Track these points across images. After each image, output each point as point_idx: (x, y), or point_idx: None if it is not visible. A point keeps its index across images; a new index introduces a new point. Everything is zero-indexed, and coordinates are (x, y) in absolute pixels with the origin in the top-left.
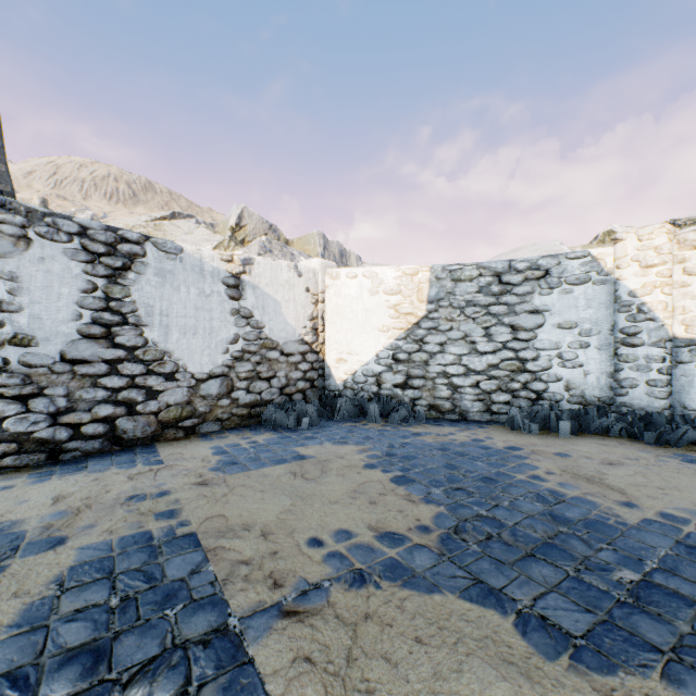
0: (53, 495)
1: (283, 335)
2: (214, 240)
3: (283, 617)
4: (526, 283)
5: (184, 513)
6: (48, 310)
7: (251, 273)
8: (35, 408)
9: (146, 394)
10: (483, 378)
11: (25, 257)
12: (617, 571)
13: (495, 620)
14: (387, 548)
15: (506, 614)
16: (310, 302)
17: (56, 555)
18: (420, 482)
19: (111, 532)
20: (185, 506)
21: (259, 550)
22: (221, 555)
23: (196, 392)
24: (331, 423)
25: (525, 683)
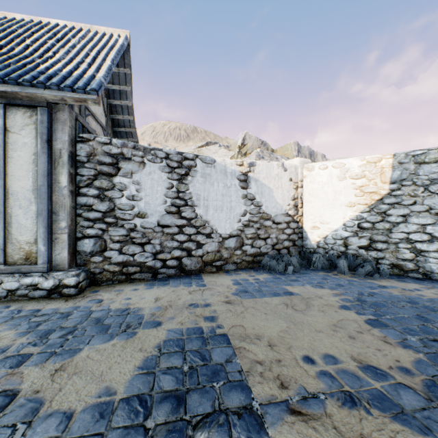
0: (155, 297)
1: (274, 210)
2: (229, 155)
3: (290, 413)
4: None
5: (219, 320)
6: (152, 199)
7: (254, 171)
8: (147, 250)
9: (196, 245)
10: None
11: (143, 172)
12: None
13: None
14: (371, 380)
15: None
16: (292, 188)
17: (157, 331)
18: (393, 327)
19: (182, 323)
20: (219, 315)
21: (268, 356)
22: (243, 353)
23: (222, 245)
24: (308, 271)
25: None
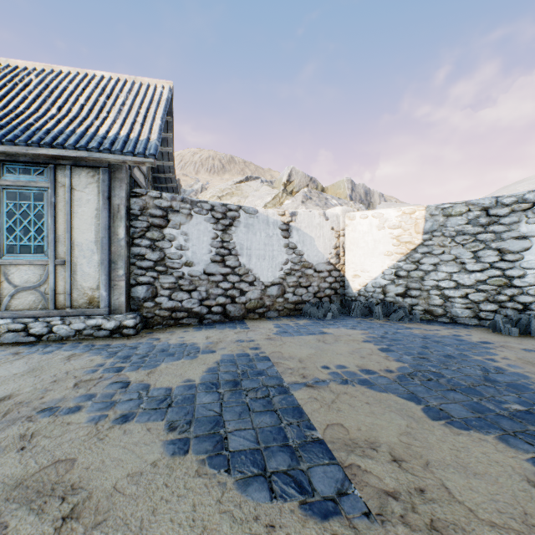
0: (205, 336)
1: (315, 259)
2: (272, 194)
3: (306, 386)
4: (513, 214)
5: (262, 349)
6: (198, 249)
7: (296, 221)
8: (194, 296)
9: (240, 292)
10: (471, 291)
11: (190, 224)
12: (509, 404)
13: (411, 405)
14: (364, 374)
15: (419, 405)
16: (334, 237)
17: (213, 355)
18: (397, 352)
19: (232, 351)
20: (262, 346)
21: (297, 366)
22: (280, 365)
23: (264, 293)
24: (347, 317)
25: (414, 423)
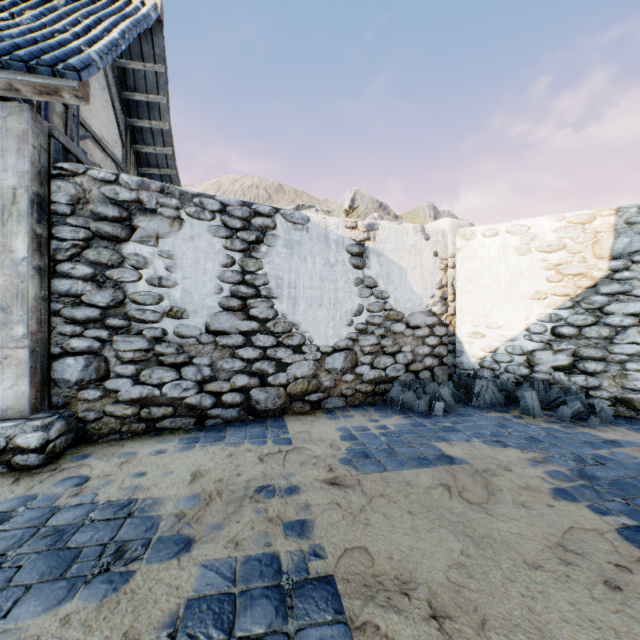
0: (193, 469)
1: (408, 306)
2: None
3: None
4: None
5: (316, 532)
6: (196, 285)
7: (375, 239)
8: (186, 375)
9: (276, 366)
10: None
11: (178, 236)
12: None
13: None
14: None
15: None
16: (438, 268)
17: (178, 569)
18: None
19: (236, 544)
20: (316, 518)
21: None
22: None
23: (321, 365)
24: (469, 410)
25: None
